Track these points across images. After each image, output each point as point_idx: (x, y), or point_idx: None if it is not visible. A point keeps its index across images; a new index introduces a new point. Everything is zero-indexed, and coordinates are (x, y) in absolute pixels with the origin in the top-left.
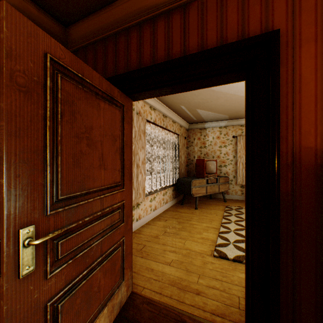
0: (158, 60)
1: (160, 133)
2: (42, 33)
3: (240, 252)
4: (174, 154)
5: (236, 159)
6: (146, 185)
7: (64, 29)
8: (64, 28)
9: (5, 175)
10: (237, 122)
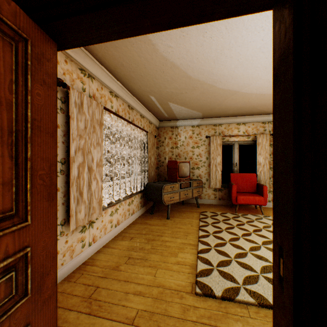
0: None
1: (125, 128)
2: None
3: (228, 281)
4: (142, 155)
5: (210, 161)
6: (104, 194)
7: None
8: None
9: None
10: (210, 121)
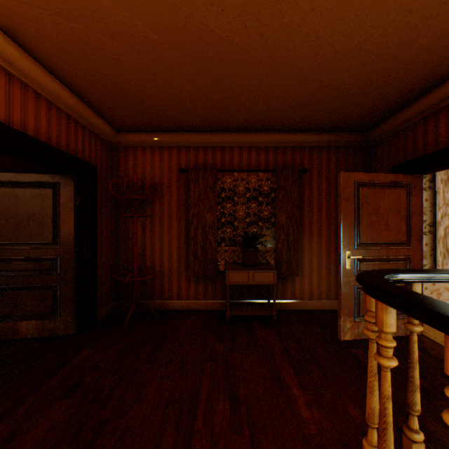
0: (439, 145)
1: None
2: (352, 174)
3: None
4: None
5: None
6: None
7: (365, 134)
8: (365, 133)
9: (341, 231)
10: None
